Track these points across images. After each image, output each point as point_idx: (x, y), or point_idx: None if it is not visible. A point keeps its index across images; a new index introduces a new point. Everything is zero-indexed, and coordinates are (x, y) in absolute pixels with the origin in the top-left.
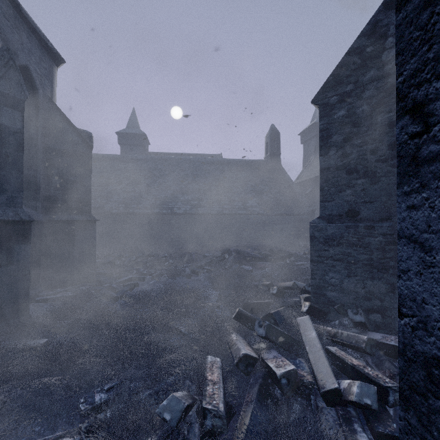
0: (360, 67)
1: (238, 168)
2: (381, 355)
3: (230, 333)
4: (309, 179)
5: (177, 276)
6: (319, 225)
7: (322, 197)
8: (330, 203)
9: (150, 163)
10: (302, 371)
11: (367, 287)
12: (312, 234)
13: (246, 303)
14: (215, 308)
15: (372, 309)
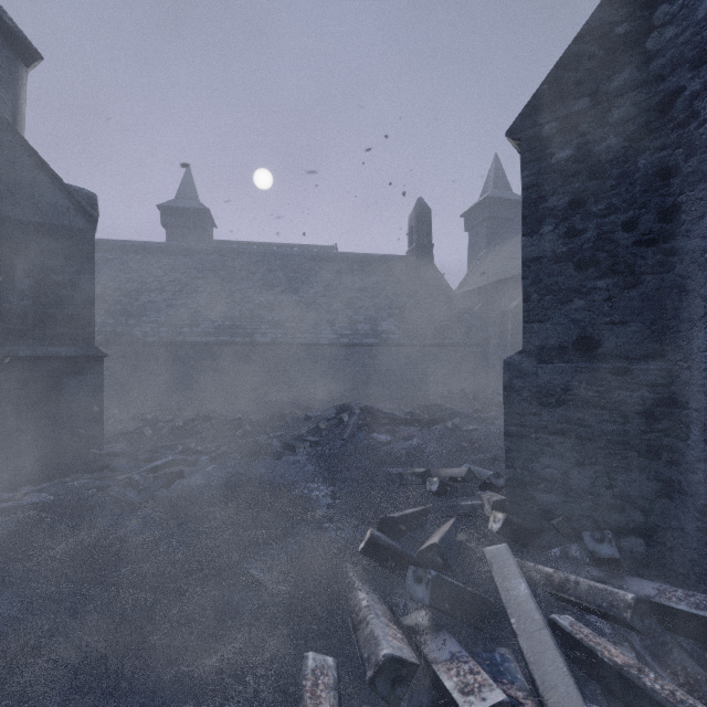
0: (603, 63)
1: (365, 269)
2: (661, 631)
3: (355, 588)
4: (478, 288)
5: (256, 455)
6: (521, 366)
7: (526, 314)
8: (543, 324)
9: (216, 258)
10: (513, 687)
11: (617, 486)
12: (508, 384)
13: (385, 518)
14: (325, 521)
15: (628, 529)
